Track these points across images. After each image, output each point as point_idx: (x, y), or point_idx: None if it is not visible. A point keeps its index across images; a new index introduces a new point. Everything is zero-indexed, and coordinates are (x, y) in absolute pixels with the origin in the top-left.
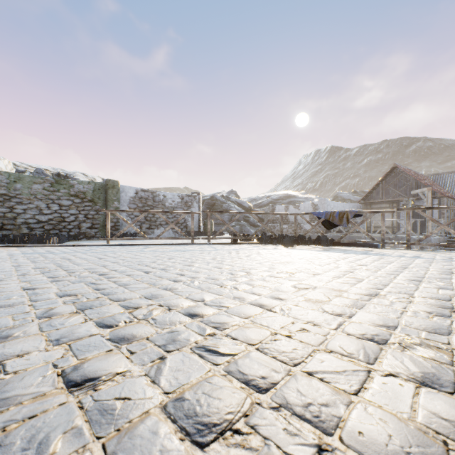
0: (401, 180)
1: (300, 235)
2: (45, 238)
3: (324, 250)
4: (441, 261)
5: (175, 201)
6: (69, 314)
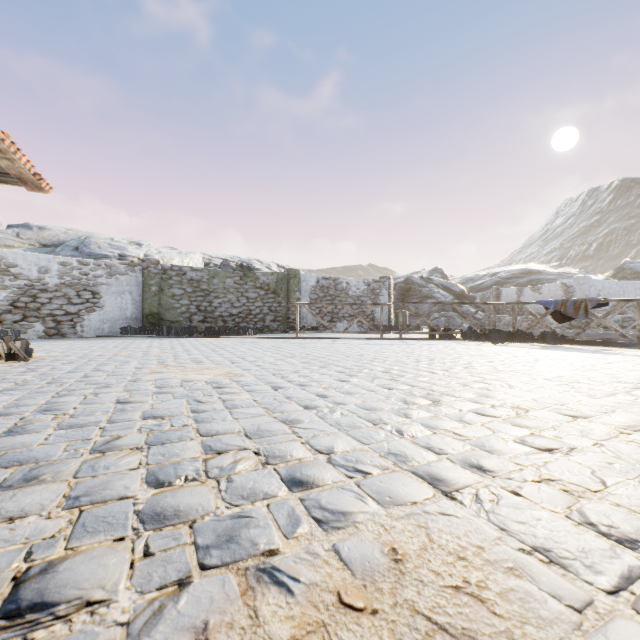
0: None
1: (518, 330)
2: (243, 330)
3: (541, 348)
4: None
5: (360, 289)
6: (317, 368)
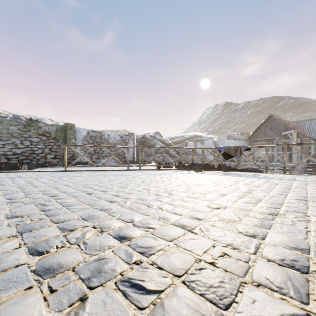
0: (274, 125)
1: (206, 163)
2: (18, 166)
3: (224, 174)
4: (313, 183)
5: (117, 139)
6: (7, 238)
